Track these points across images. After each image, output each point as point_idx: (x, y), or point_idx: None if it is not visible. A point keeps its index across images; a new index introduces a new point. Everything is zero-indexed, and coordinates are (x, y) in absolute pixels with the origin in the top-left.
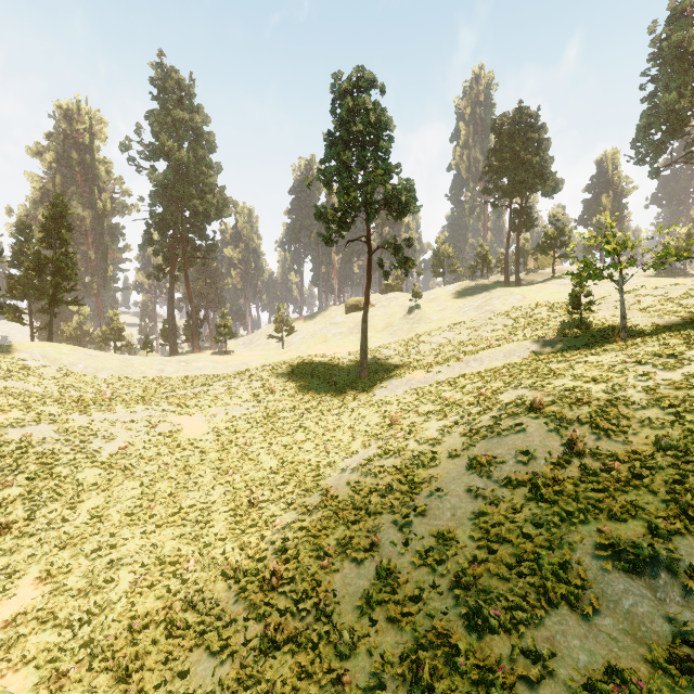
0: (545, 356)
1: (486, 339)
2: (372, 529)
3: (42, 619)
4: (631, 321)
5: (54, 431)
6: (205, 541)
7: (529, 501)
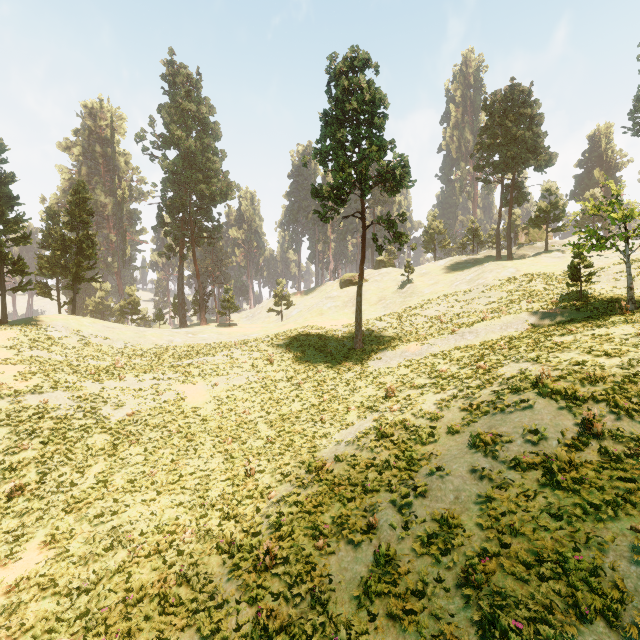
0: (546, 328)
1: (480, 312)
2: (369, 508)
3: (43, 586)
4: (635, 293)
5: (69, 397)
6: (202, 511)
7: (543, 487)
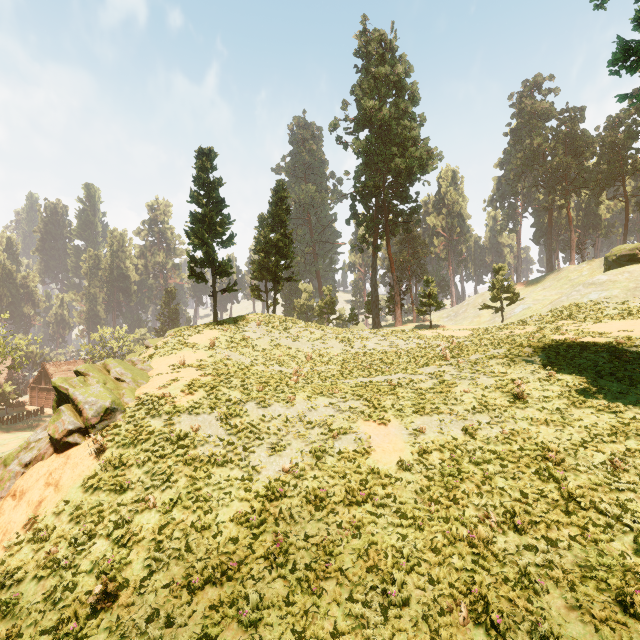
0: None
1: None
2: None
3: None
4: None
5: (222, 425)
6: None
7: None
